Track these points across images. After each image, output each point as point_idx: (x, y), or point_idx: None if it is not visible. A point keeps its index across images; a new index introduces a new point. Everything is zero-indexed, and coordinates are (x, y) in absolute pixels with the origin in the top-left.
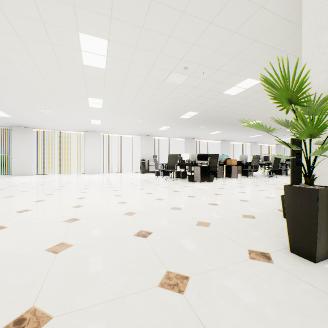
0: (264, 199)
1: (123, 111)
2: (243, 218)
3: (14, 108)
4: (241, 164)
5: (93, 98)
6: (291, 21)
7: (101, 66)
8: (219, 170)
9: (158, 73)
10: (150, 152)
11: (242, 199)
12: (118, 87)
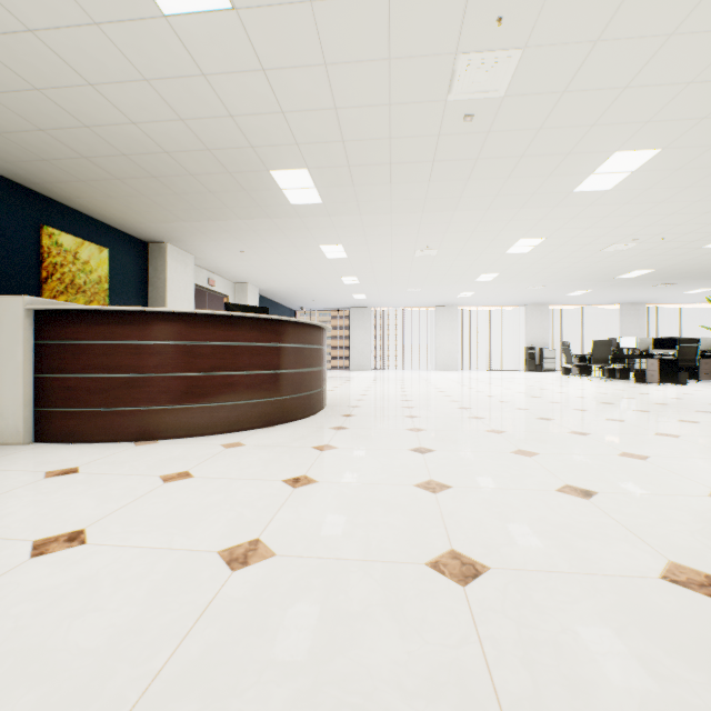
0: None
1: (519, 280)
2: (708, 405)
3: (381, 291)
4: None
5: (488, 274)
6: None
7: (523, 252)
8: (702, 367)
9: (593, 247)
10: (544, 335)
11: None
12: (529, 262)
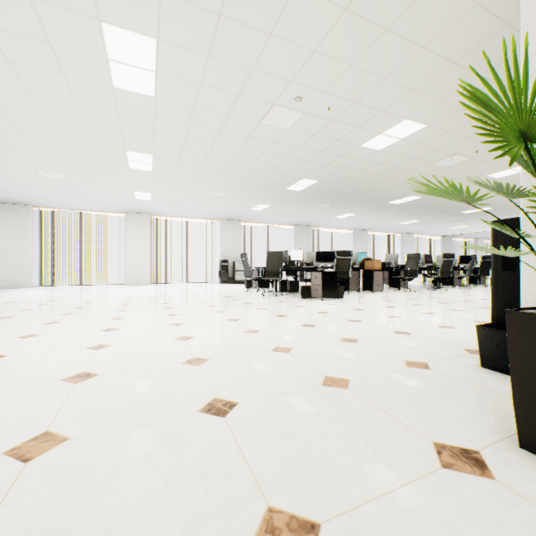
0: (437, 329)
1: (190, 177)
2: (408, 368)
3: None
4: (388, 269)
5: (136, 153)
6: (489, 10)
7: (146, 92)
8: (352, 278)
9: (250, 107)
10: (237, 249)
11: (398, 330)
12: (178, 133)
